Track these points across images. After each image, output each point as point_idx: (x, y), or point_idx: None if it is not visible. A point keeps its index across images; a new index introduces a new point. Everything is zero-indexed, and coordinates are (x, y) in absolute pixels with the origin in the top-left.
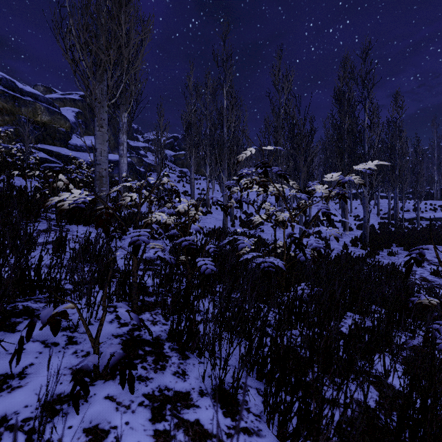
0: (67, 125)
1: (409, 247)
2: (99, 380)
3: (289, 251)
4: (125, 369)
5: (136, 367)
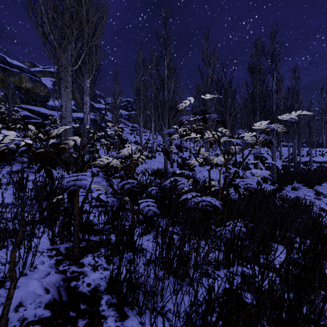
0: (45, 90)
1: (307, 184)
2: None
3: (223, 190)
4: None
5: None
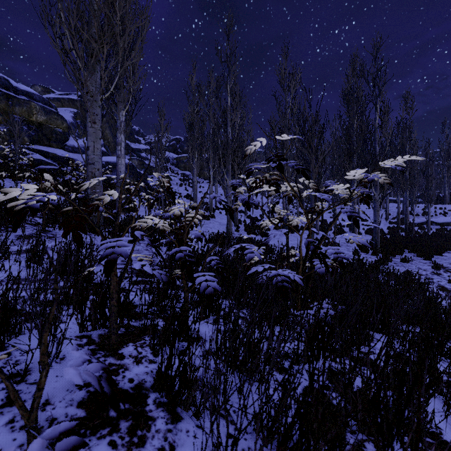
0: (64, 125)
1: (422, 253)
2: None
3: (305, 261)
4: None
5: None
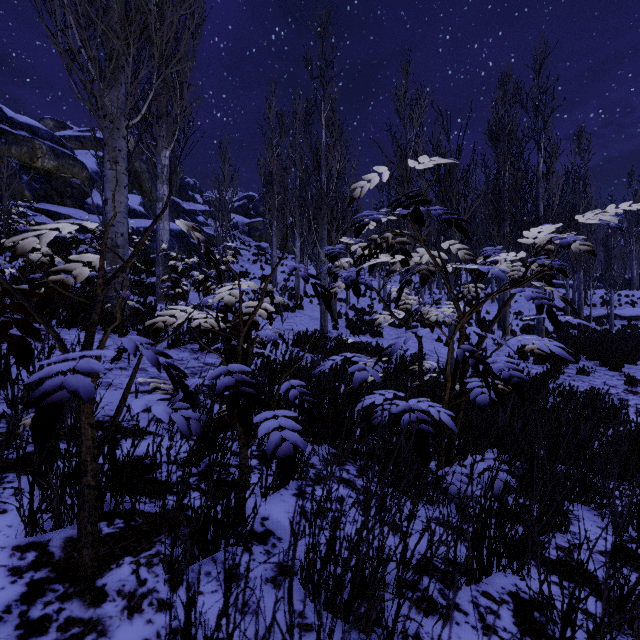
0: (84, 175)
1: (607, 361)
2: None
3: (453, 383)
4: None
5: None
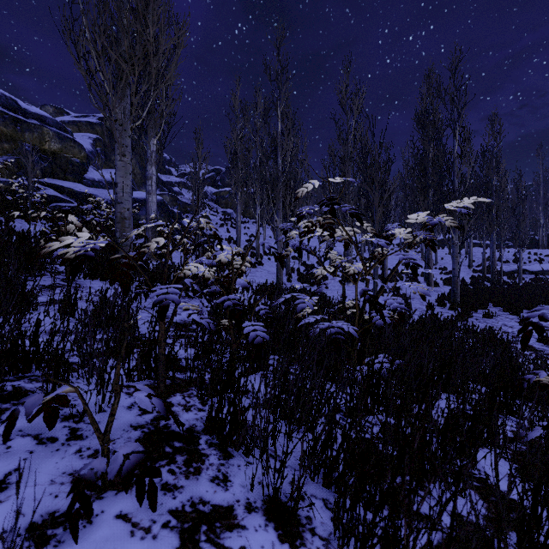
0: (82, 155)
1: (509, 307)
2: (110, 490)
3: (362, 312)
4: (144, 477)
5: (160, 474)
